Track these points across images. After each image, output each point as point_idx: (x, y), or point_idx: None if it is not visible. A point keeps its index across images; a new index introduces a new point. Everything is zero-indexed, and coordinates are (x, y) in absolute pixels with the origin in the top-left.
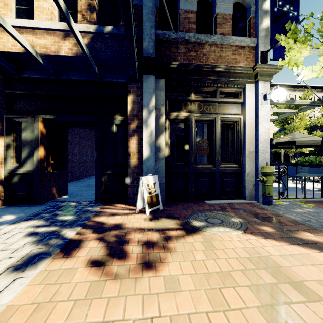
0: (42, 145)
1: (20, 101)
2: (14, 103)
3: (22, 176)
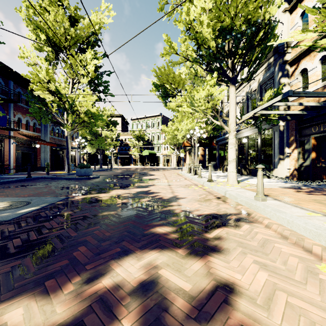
0: (314, 151)
1: (304, 130)
2: (301, 132)
3: (305, 167)
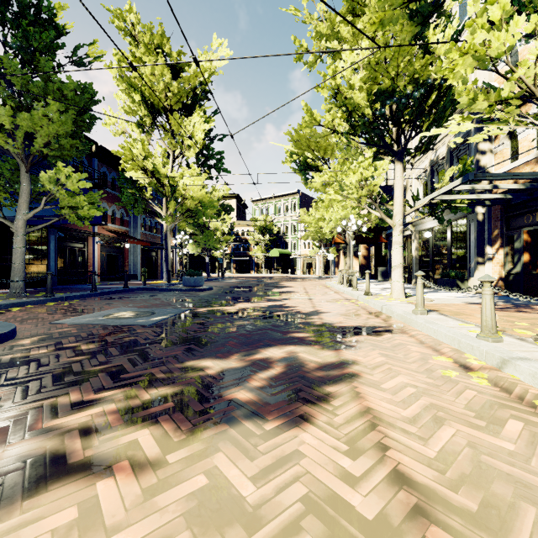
0: (526, 252)
1: (514, 220)
2: (510, 223)
3: (514, 276)
